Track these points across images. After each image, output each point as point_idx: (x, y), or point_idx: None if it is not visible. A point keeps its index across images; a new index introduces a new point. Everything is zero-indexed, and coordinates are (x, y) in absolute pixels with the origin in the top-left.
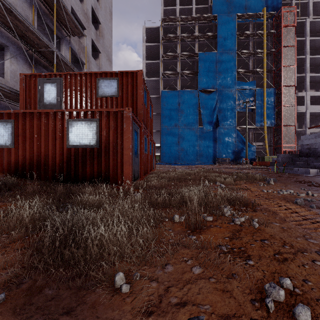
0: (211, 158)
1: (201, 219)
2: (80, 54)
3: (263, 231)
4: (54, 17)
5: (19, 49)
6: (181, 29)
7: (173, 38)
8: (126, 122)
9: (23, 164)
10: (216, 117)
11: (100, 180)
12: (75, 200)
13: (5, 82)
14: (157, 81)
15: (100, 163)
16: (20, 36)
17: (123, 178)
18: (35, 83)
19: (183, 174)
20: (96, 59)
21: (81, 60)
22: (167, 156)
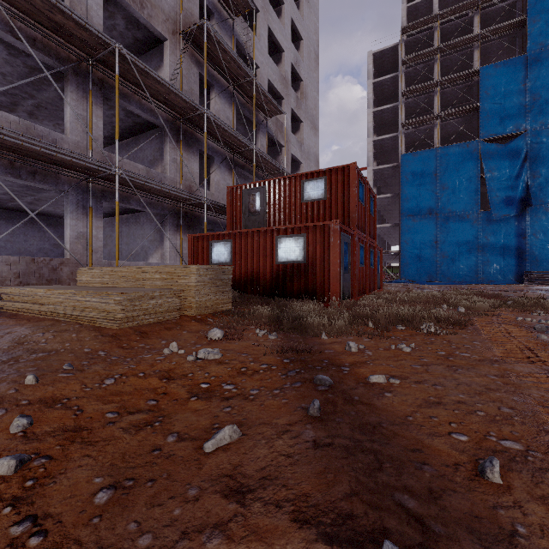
0: (512, 271)
1: (387, 323)
2: (277, 136)
3: (441, 336)
4: (253, 110)
5: (222, 156)
6: (443, 33)
7: (425, 56)
8: (334, 235)
9: (239, 279)
10: (525, 187)
11: (307, 297)
12: (291, 308)
13: (211, 195)
14: (394, 139)
15: (307, 280)
16: (223, 143)
17: (330, 296)
18: (240, 195)
19: (420, 297)
20: (297, 132)
21: (278, 143)
22: (412, 268)
